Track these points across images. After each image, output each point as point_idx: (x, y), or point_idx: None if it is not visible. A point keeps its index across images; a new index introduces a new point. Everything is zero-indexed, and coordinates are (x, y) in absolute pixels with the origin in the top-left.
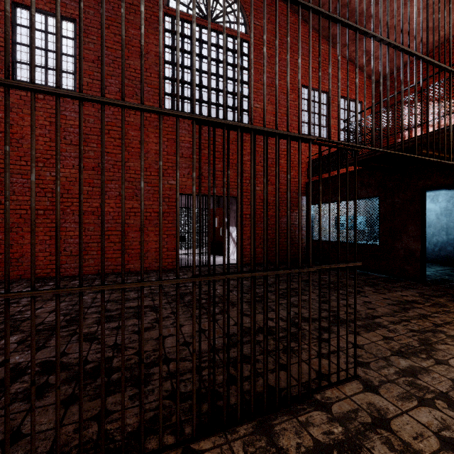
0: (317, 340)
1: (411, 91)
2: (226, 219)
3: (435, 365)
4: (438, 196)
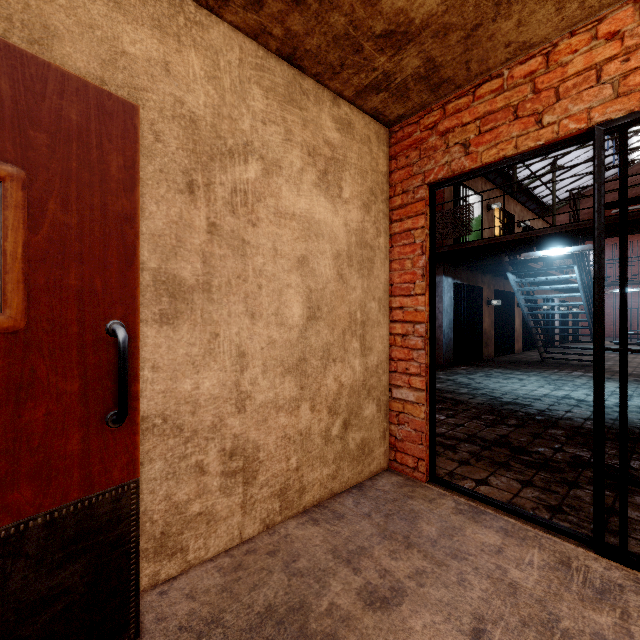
0: None
1: None
2: None
3: None
4: None
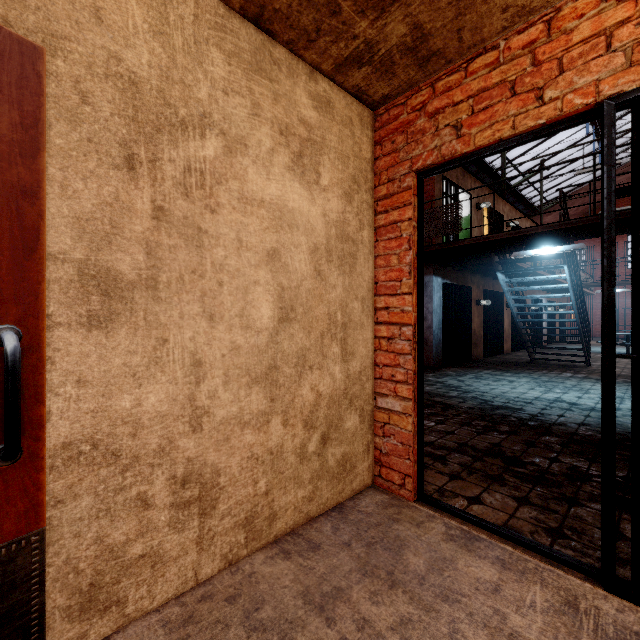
0: None
1: None
2: None
3: None
4: None
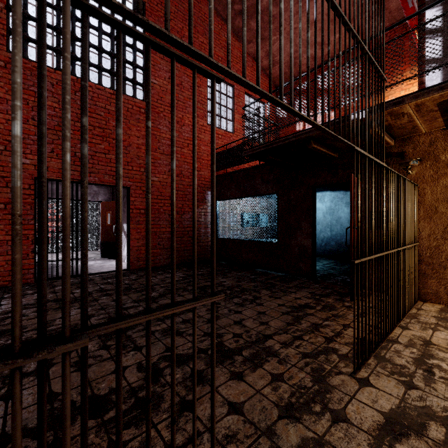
0: (177, 408)
1: (304, 99)
2: None
3: (332, 428)
4: (324, 197)
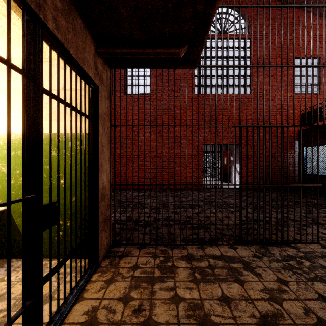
0: (297, 228)
1: None
2: (232, 158)
3: None
4: None
